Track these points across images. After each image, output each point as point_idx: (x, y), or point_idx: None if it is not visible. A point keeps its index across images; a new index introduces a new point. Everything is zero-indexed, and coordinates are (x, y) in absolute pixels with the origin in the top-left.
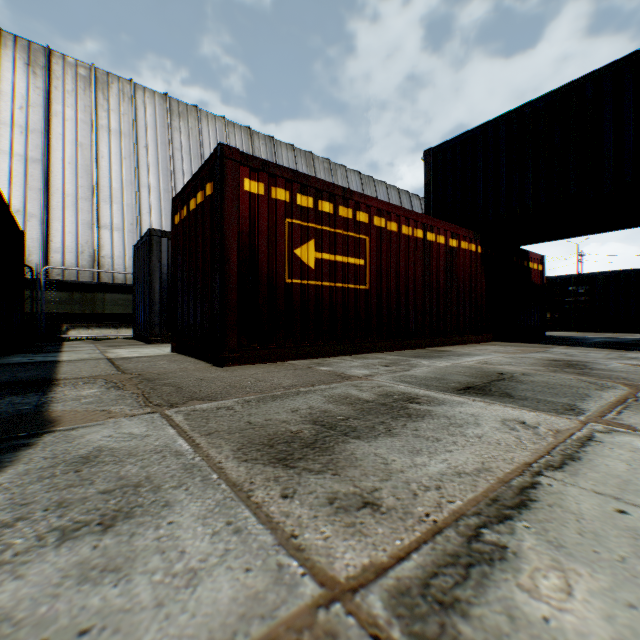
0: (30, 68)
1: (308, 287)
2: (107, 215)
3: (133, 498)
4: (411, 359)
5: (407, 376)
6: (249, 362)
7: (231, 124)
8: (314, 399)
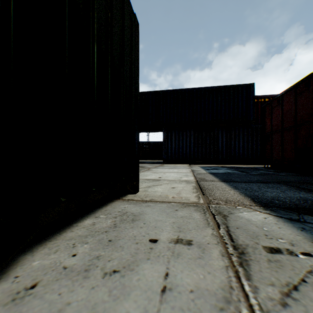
0: None
1: None
2: None
3: None
4: None
5: None
6: None
7: None
8: None
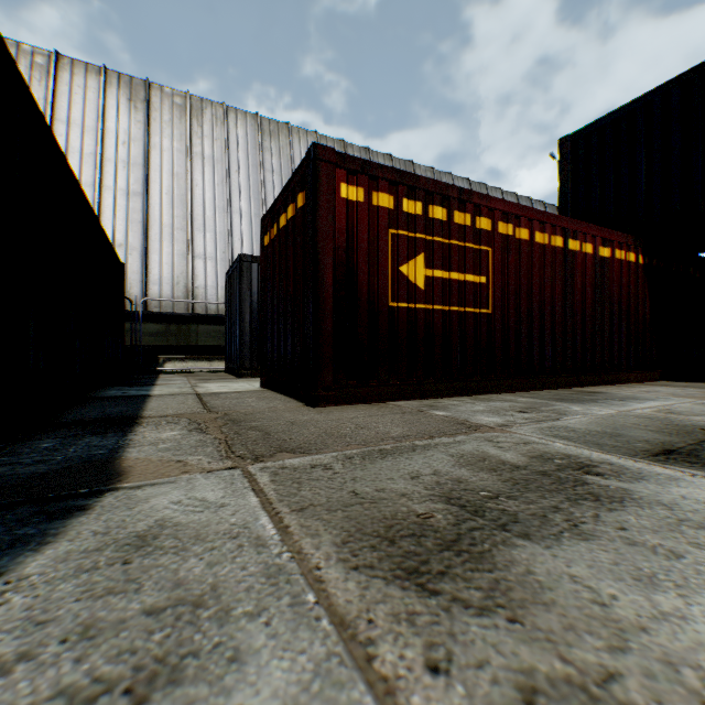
0: (131, 103)
1: (416, 312)
2: (200, 244)
3: (187, 632)
4: (553, 403)
5: (559, 428)
6: (346, 402)
7: (323, 138)
8: (438, 459)
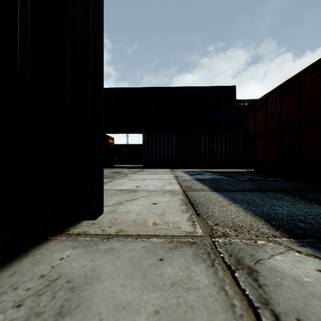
0: None
1: None
2: None
3: None
4: None
5: None
6: None
7: None
8: None
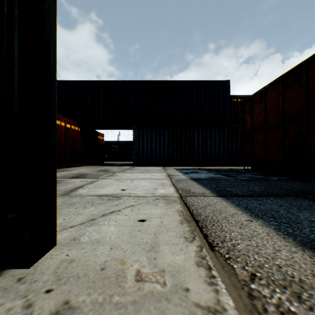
0: None
1: None
2: None
3: None
4: None
5: None
6: None
7: None
8: None
